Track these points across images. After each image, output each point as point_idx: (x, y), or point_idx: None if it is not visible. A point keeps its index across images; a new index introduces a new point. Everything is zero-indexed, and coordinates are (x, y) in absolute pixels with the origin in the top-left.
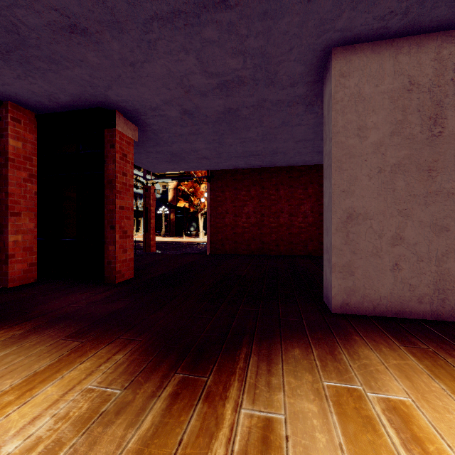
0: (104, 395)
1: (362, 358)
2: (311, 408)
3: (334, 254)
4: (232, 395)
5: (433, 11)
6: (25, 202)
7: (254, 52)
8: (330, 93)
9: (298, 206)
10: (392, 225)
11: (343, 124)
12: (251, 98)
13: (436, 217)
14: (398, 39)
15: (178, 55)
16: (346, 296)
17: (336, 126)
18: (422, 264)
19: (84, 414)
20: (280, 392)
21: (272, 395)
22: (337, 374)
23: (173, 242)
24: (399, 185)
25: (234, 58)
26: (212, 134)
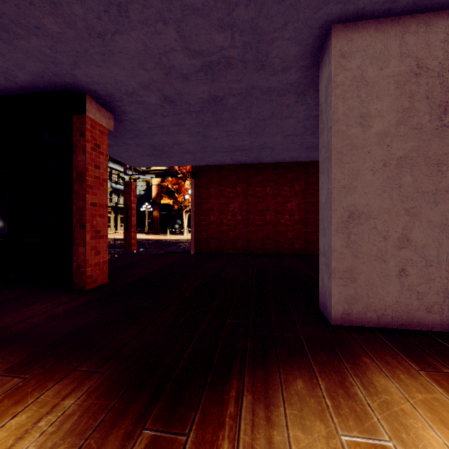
0: None
1: (381, 392)
2: None
3: (334, 258)
4: None
5: None
6: None
7: (244, 26)
8: (329, 76)
9: (284, 204)
10: (398, 225)
11: (344, 111)
12: (239, 84)
13: (446, 217)
14: (405, 17)
15: (155, 25)
16: (347, 305)
17: (336, 113)
18: (431, 269)
19: None
20: None
21: None
22: (355, 420)
23: (156, 239)
24: (406, 180)
25: (221, 33)
26: (196, 125)
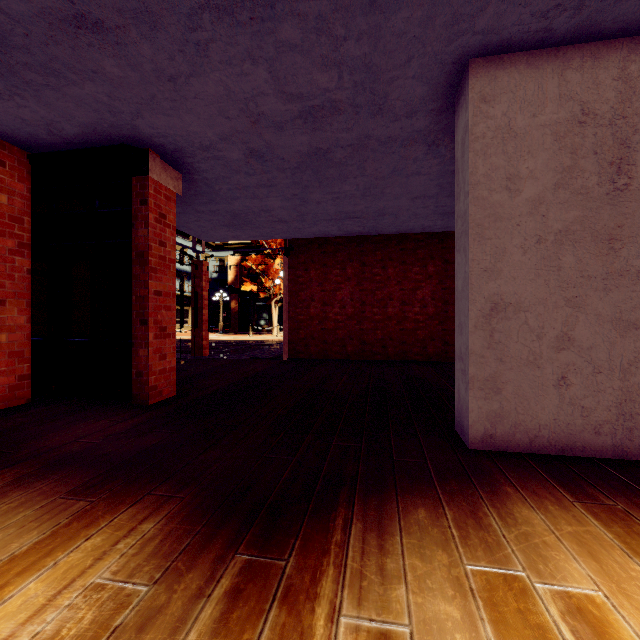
0: (121, 596)
1: (521, 523)
2: (451, 612)
3: (472, 363)
4: (325, 592)
5: (618, 5)
6: (12, 284)
7: (355, 63)
8: (467, 126)
9: (413, 291)
10: (556, 319)
11: (485, 172)
12: (349, 133)
13: (620, 309)
14: (565, 47)
15: (241, 65)
16: (490, 424)
17: (475, 174)
18: (600, 378)
19: (85, 633)
20: (400, 585)
21: (388, 590)
22: (485, 551)
23: (235, 341)
24: (566, 261)
25: (325, 72)
26: (291, 186)
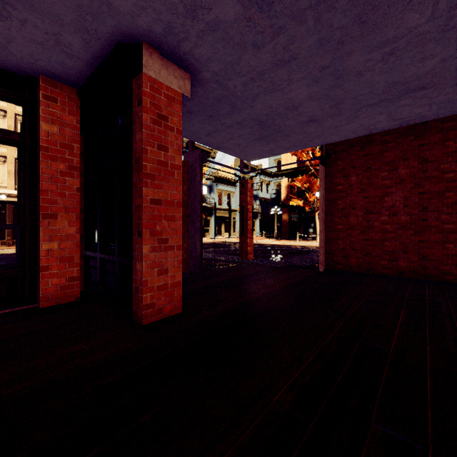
0: None
1: None
2: None
3: None
4: None
5: None
6: (63, 201)
7: None
8: None
9: None
10: None
11: None
12: None
13: None
14: None
15: None
16: None
17: None
18: None
19: None
20: None
21: None
22: None
23: (283, 245)
24: None
25: None
26: (316, 50)
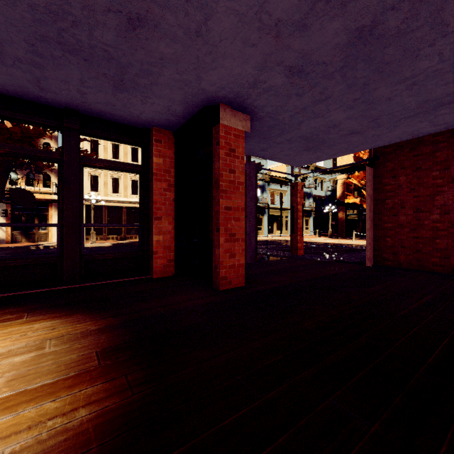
0: None
1: None
2: None
3: None
4: None
5: None
6: (165, 208)
7: None
8: None
9: None
10: None
11: None
12: None
13: None
14: None
15: None
16: None
17: None
18: None
19: None
20: None
21: None
22: None
23: (337, 244)
24: None
25: None
26: (347, 90)
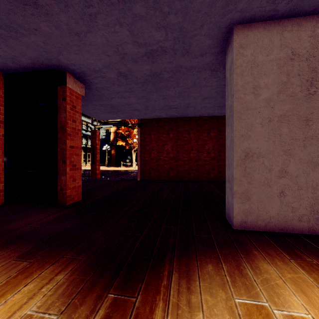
0: None
1: (263, 273)
2: None
3: (235, 184)
4: (157, 317)
5: None
6: None
7: (174, 27)
8: (232, 60)
9: (203, 145)
10: (279, 161)
11: (242, 84)
12: (171, 64)
13: (312, 156)
14: (283, 20)
15: (114, 27)
16: (244, 216)
17: (237, 85)
18: (301, 192)
19: None
20: (199, 312)
21: (193, 316)
22: (245, 290)
23: (113, 170)
24: (284, 131)
25: (158, 31)
26: (141, 91)
